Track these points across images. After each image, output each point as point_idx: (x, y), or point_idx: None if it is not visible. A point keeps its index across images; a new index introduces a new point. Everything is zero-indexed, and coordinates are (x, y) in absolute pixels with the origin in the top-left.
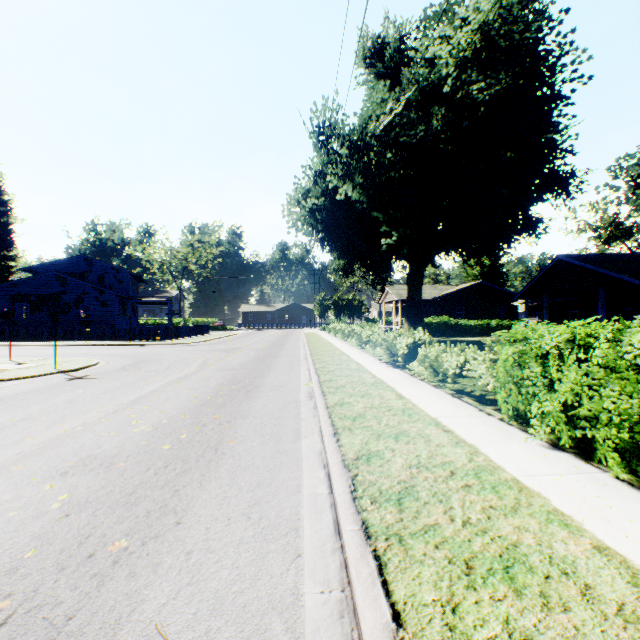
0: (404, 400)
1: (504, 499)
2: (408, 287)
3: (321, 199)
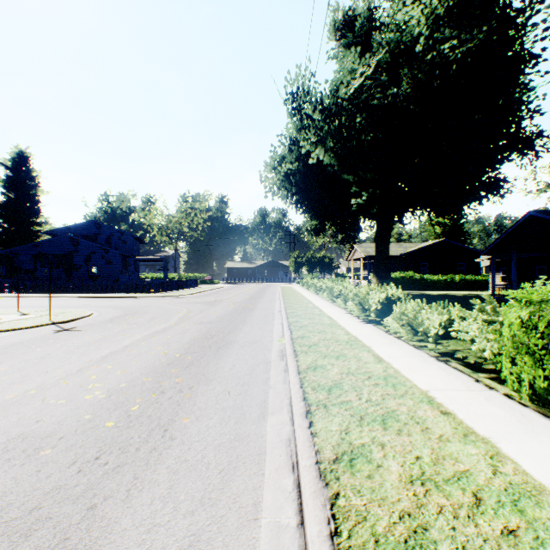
0: (384, 364)
1: None
2: (376, 244)
3: (295, 164)
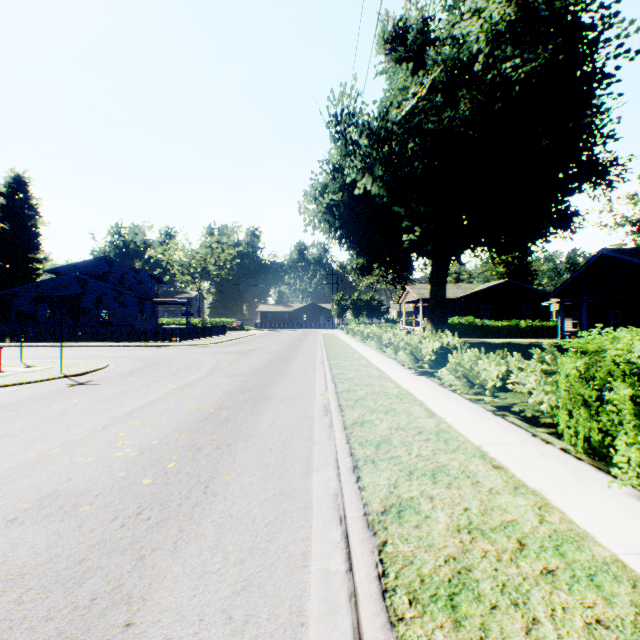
0: (436, 419)
1: (615, 604)
2: (431, 286)
3: (339, 194)
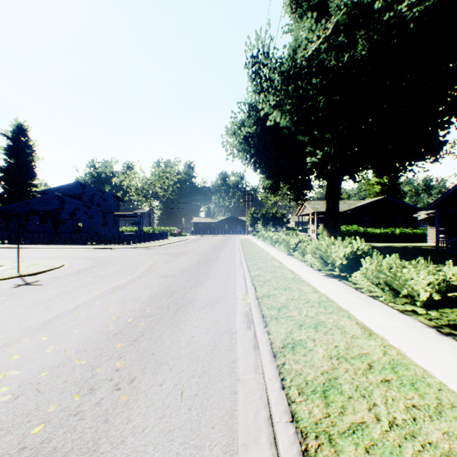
0: (377, 340)
1: None
2: (327, 201)
3: (253, 128)
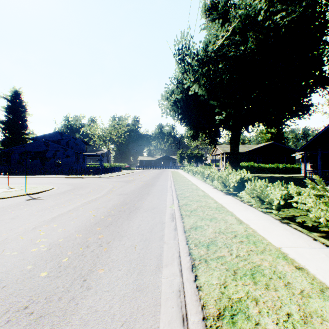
0: (244, 225)
1: None
2: (231, 145)
3: (180, 95)
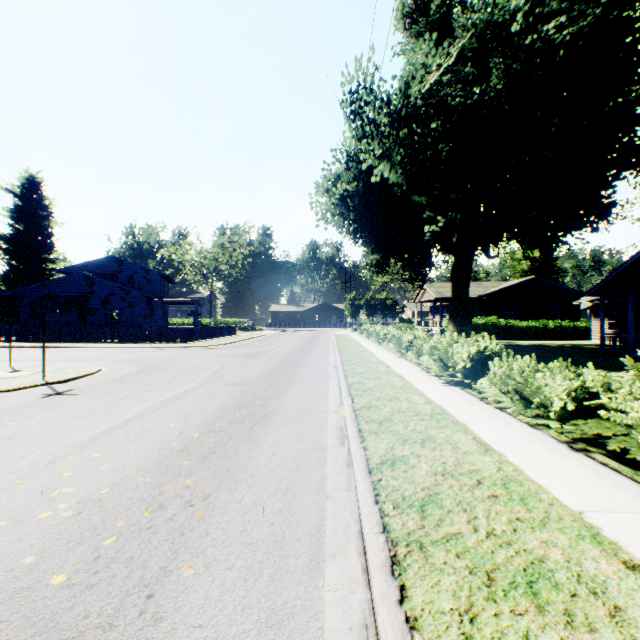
0: (494, 456)
1: None
2: (453, 283)
3: (353, 184)
